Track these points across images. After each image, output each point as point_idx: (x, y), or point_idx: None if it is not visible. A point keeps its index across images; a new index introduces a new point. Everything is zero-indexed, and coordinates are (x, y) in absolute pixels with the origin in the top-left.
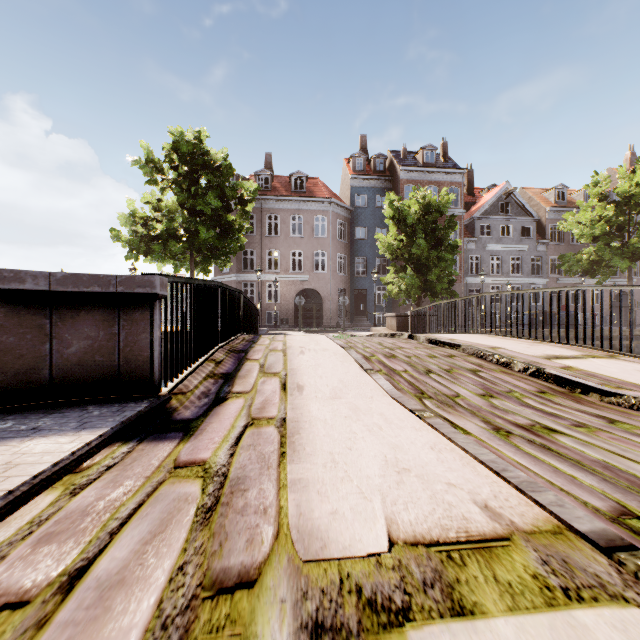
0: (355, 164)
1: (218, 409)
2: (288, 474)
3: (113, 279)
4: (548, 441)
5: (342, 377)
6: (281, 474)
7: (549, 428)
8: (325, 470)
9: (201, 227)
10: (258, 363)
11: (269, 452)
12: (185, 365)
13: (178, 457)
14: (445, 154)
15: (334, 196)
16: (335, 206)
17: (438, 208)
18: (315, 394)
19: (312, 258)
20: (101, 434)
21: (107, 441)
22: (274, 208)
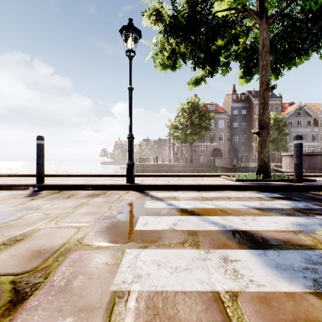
0: (232, 97)
1: None
2: None
3: None
4: None
5: None
6: None
7: None
8: None
9: (203, 130)
10: None
11: None
12: None
13: None
14: (271, 91)
15: (225, 111)
16: (226, 115)
17: (280, 119)
18: None
19: (218, 136)
20: None
21: None
22: None
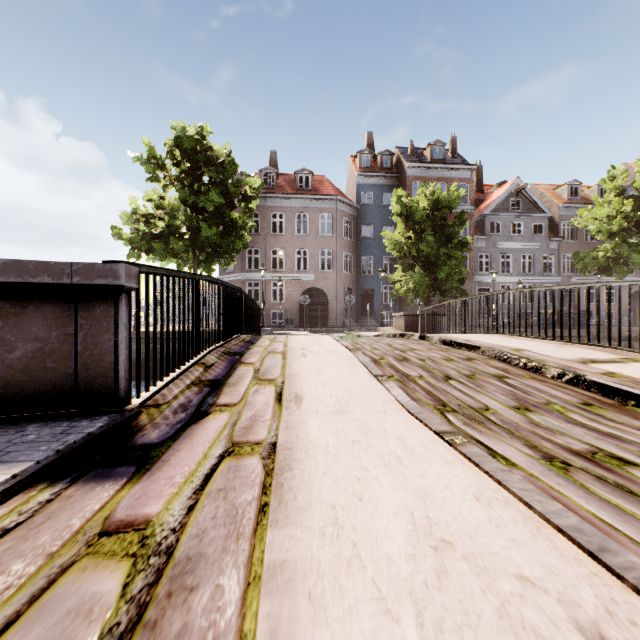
0: (361, 161)
1: (194, 428)
2: (266, 551)
3: (67, 267)
4: (624, 479)
5: (348, 385)
6: (255, 551)
7: (616, 457)
8: (323, 543)
9: (203, 224)
10: (253, 367)
11: (245, 504)
12: (167, 370)
13: (113, 512)
14: (454, 150)
15: (340, 194)
16: (341, 204)
17: (447, 204)
18: (316, 407)
19: (317, 257)
20: (16, 473)
21: (25, 482)
22: (279, 206)
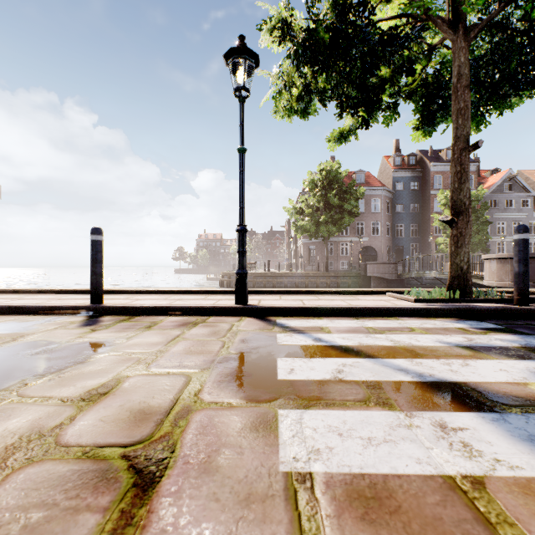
0: (394, 161)
1: None
2: None
3: None
4: None
5: None
6: None
7: None
8: None
9: (346, 216)
10: None
11: None
12: None
13: None
14: None
15: (382, 184)
16: (385, 191)
17: (476, 198)
18: None
19: (370, 226)
20: None
21: None
22: None
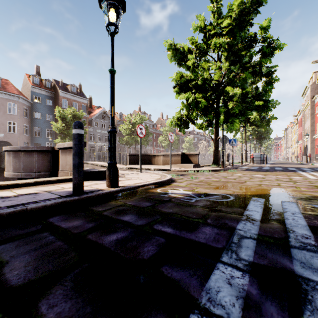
0: (34, 80)
1: None
2: None
3: None
4: None
5: None
6: None
7: None
8: None
9: None
10: None
11: None
12: None
13: None
14: (80, 90)
15: (21, 93)
16: (22, 99)
17: (79, 117)
18: None
19: (6, 124)
20: None
21: None
22: None
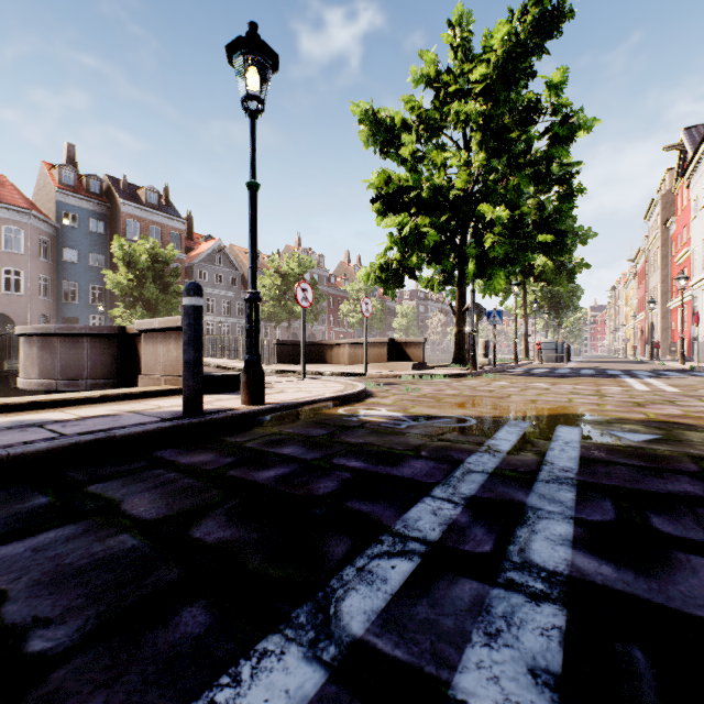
0: (62, 176)
1: None
2: None
3: None
4: None
5: None
6: None
7: None
8: None
9: None
10: None
11: None
12: None
13: None
14: (168, 199)
15: (33, 206)
16: (36, 220)
17: (166, 259)
18: None
19: (1, 275)
20: None
21: None
22: None
